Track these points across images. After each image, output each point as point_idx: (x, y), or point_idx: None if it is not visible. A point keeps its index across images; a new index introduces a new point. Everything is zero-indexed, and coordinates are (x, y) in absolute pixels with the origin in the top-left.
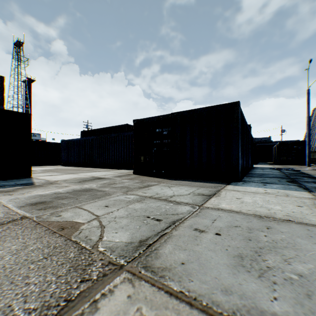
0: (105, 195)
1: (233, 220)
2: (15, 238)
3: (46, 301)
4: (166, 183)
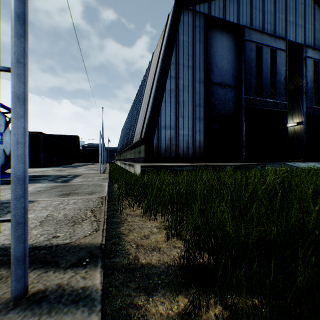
0: None
1: None
2: None
3: None
4: None
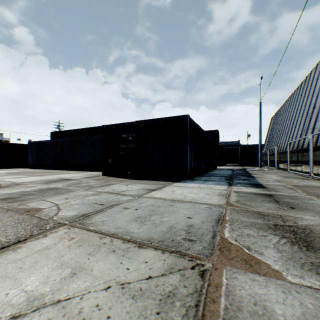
0: (69, 192)
1: (154, 203)
2: None
3: (19, 236)
4: (126, 182)
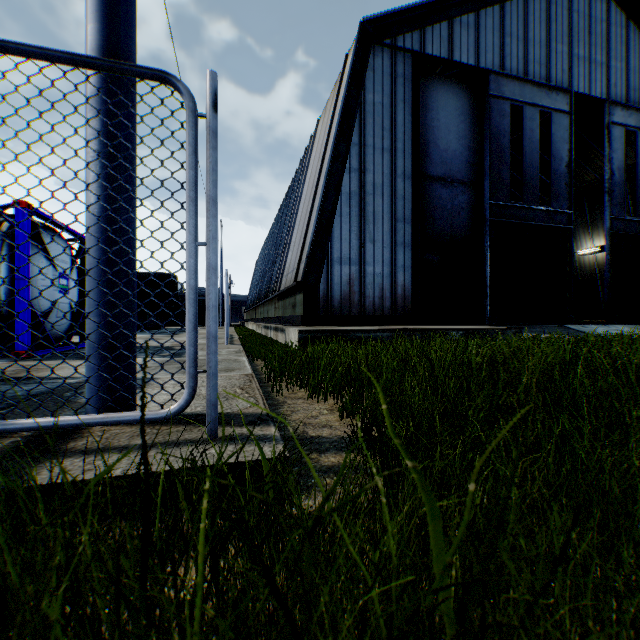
0: None
1: None
2: None
3: None
4: None
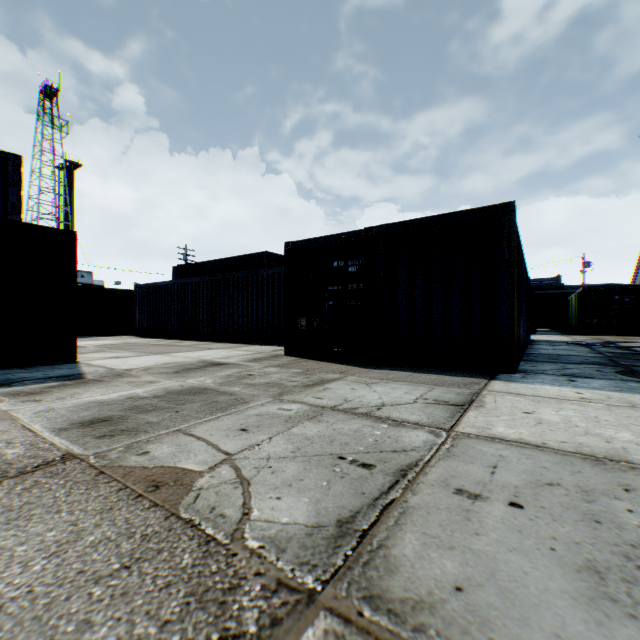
0: (236, 403)
1: (538, 469)
2: (51, 510)
3: None
4: (358, 377)
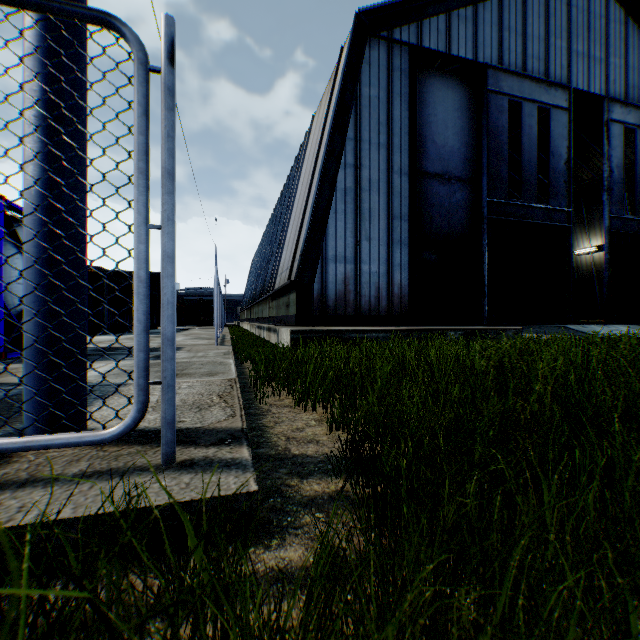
0: None
1: None
2: None
3: None
4: None
